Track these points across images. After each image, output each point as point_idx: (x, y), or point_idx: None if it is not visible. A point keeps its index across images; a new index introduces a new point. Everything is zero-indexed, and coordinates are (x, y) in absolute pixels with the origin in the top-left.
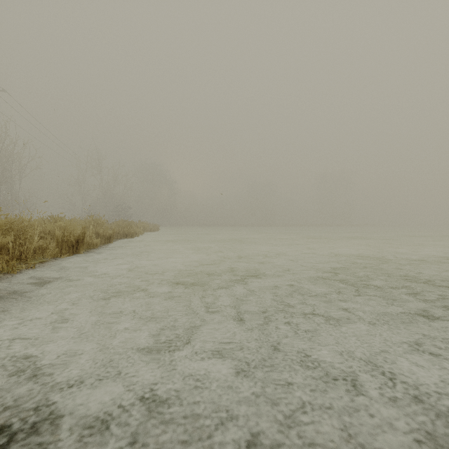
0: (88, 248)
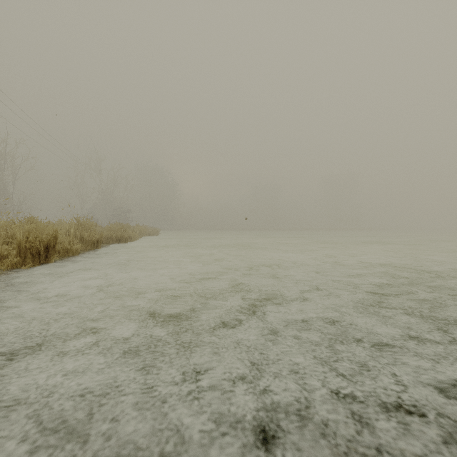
0: (65, 255)
